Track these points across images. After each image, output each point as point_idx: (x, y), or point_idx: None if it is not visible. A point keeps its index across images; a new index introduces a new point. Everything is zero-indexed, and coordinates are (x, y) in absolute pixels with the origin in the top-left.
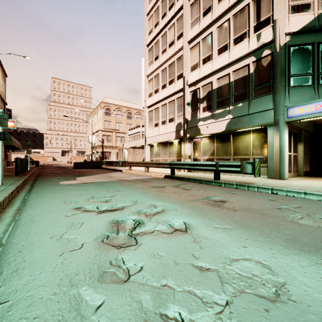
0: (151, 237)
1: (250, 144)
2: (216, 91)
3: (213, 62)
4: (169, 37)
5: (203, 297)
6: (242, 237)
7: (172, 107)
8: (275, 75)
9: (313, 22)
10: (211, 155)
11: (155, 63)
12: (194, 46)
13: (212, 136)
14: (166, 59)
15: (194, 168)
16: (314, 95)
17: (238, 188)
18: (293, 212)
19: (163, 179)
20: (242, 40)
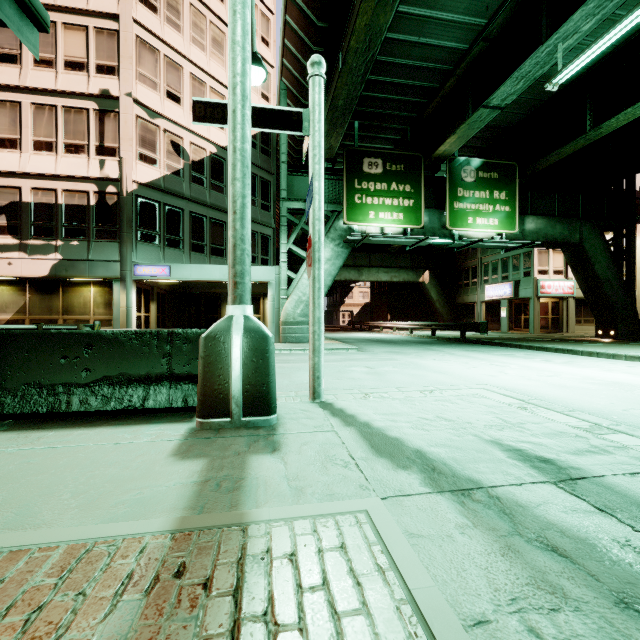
0: None
1: (91, 301)
2: (31, 208)
3: (23, 155)
4: None
5: None
6: None
7: None
8: (123, 222)
9: (160, 181)
10: (19, 313)
11: None
12: None
13: (21, 281)
14: None
15: None
16: (161, 255)
17: None
18: None
19: None
20: (79, 153)
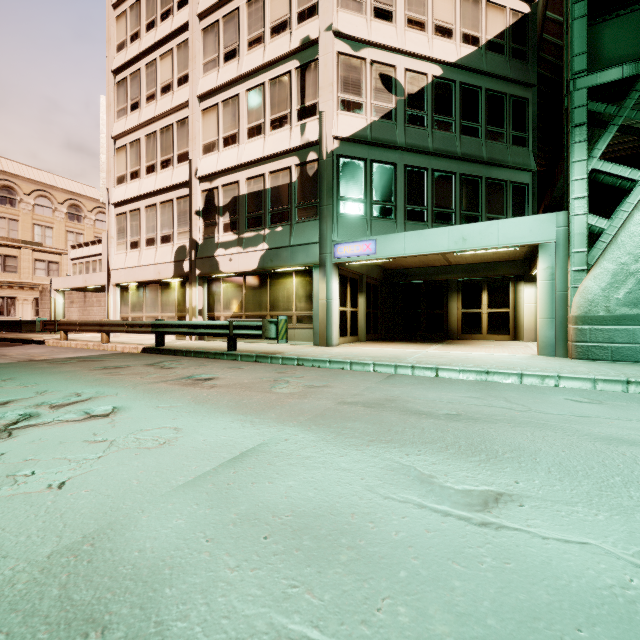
0: (42, 427)
1: (293, 293)
2: (245, 200)
3: (240, 147)
4: (162, 74)
5: (74, 458)
6: (183, 412)
7: (169, 214)
8: (322, 193)
9: (365, 130)
10: (238, 310)
11: (131, 115)
12: (209, 109)
13: (239, 277)
14: (156, 116)
15: (196, 332)
16: (366, 230)
17: (259, 362)
18: (286, 382)
19: (136, 354)
20: (283, 126)
